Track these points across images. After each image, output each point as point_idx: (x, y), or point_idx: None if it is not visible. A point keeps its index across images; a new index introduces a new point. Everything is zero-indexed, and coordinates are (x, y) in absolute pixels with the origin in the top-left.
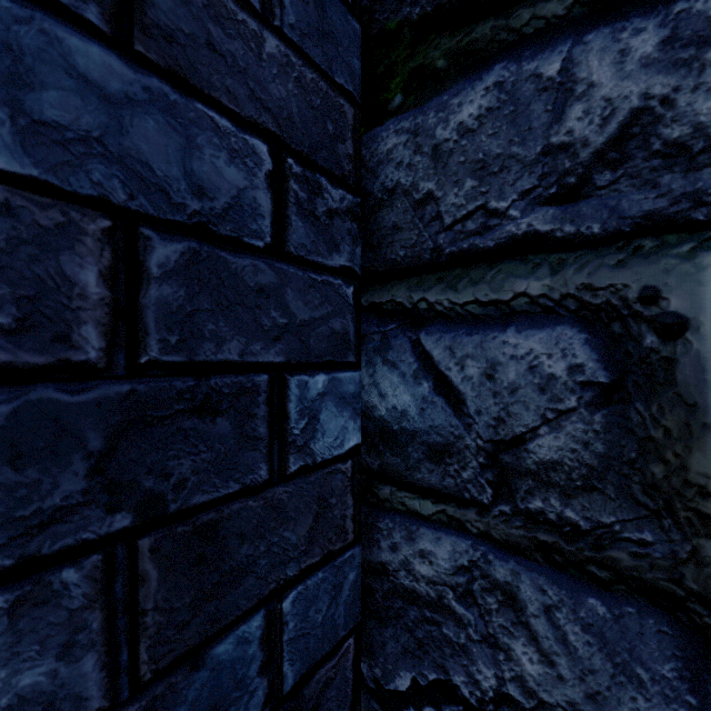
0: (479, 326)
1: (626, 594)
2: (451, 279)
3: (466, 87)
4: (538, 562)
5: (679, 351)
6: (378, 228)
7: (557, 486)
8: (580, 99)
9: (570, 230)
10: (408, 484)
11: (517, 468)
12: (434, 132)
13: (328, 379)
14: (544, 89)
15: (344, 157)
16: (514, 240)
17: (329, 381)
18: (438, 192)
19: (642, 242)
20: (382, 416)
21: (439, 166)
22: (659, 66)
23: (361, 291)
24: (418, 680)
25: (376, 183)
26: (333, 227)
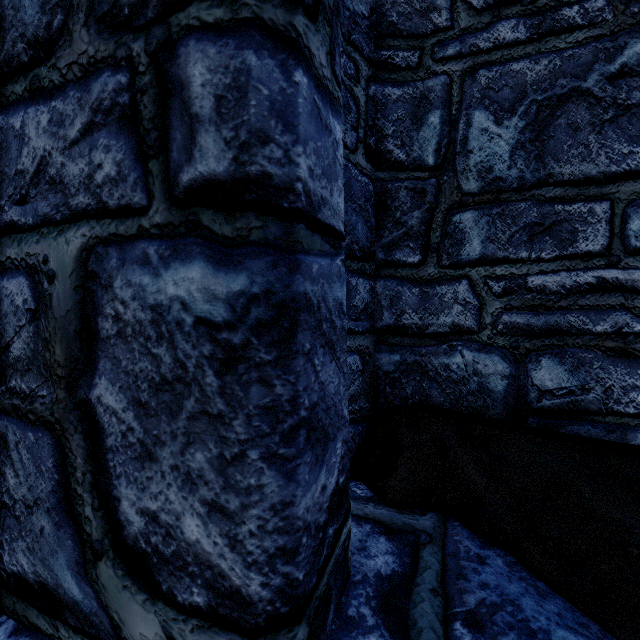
0: None
1: (39, 427)
2: None
3: None
4: (14, 417)
5: (53, 290)
6: None
7: (20, 370)
8: (27, 145)
9: (24, 221)
10: None
11: (7, 363)
12: None
13: None
14: (16, 136)
15: None
16: (7, 225)
17: None
18: None
19: (44, 230)
20: None
21: None
22: (48, 134)
23: None
24: None
25: None
26: None
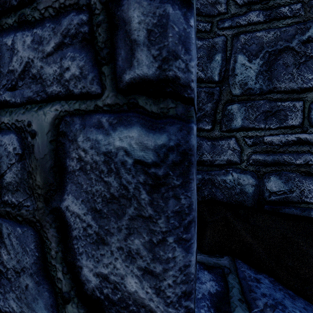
0: None
1: (25, 224)
2: None
3: None
4: (6, 219)
5: (35, 142)
6: None
7: (11, 190)
8: (16, 55)
9: (13, 100)
10: None
11: (2, 185)
12: None
13: None
14: (8, 49)
15: None
16: (1, 102)
17: None
18: None
19: (28, 106)
20: None
21: None
22: (31, 48)
23: None
24: None
25: None
26: None
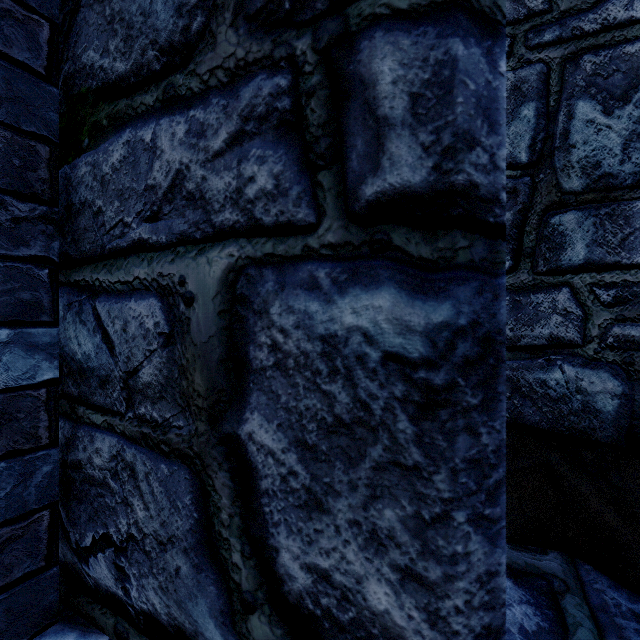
0: (121, 297)
1: (174, 459)
2: (109, 266)
3: (115, 140)
4: (143, 447)
5: (192, 314)
6: (78, 228)
7: (150, 397)
8: (159, 159)
9: (155, 239)
10: (91, 405)
11: (135, 388)
12: (102, 167)
13: (14, 332)
14: (146, 149)
15: (37, 181)
16: (134, 243)
17: (16, 334)
18: (104, 208)
19: (180, 249)
20: (80, 358)
21: (104, 190)
22: (185, 146)
23: (70, 272)
24: (95, 536)
25: (77, 197)
26: (22, 229)
